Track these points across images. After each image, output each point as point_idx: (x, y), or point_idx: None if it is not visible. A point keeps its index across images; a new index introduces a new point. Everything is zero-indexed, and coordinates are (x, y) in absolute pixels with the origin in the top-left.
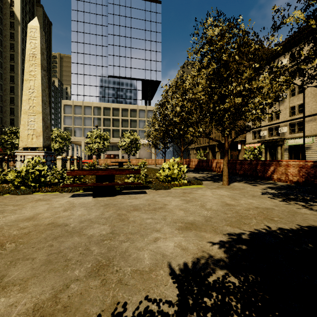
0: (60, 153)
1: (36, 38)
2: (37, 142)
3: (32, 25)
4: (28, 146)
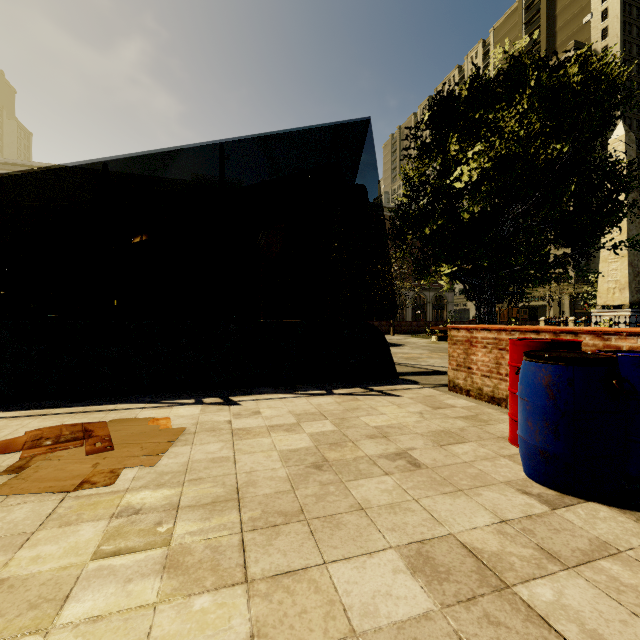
0: None
1: (620, 153)
2: (620, 298)
3: (614, 139)
4: (608, 304)
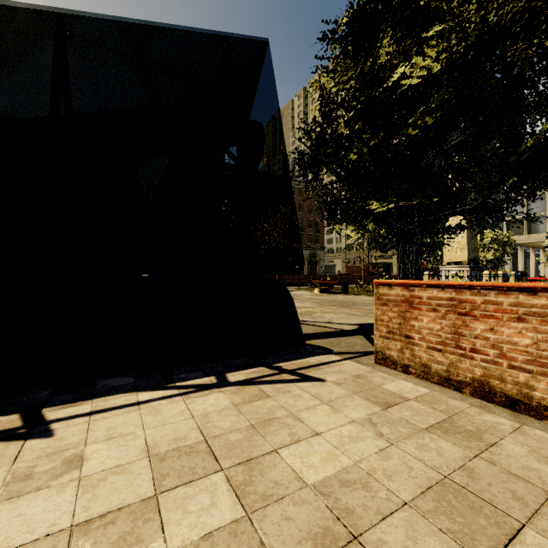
0: (495, 266)
1: None
2: (461, 256)
3: None
4: (452, 260)
